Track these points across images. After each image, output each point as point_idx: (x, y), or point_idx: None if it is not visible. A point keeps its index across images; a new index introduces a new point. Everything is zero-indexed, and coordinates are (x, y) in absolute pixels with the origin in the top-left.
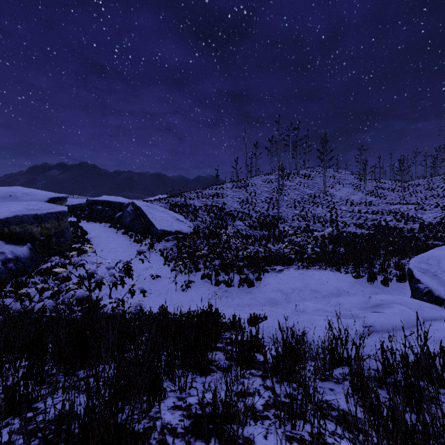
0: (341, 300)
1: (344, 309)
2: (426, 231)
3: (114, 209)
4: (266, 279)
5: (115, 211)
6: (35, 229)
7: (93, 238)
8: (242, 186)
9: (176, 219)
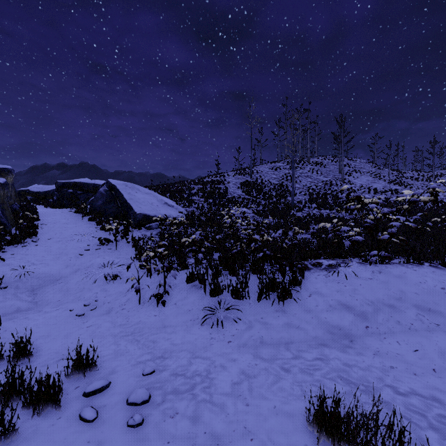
0: None
1: None
2: None
3: (87, 193)
4: (309, 282)
5: (89, 195)
6: None
7: (45, 224)
8: (246, 173)
9: (163, 203)
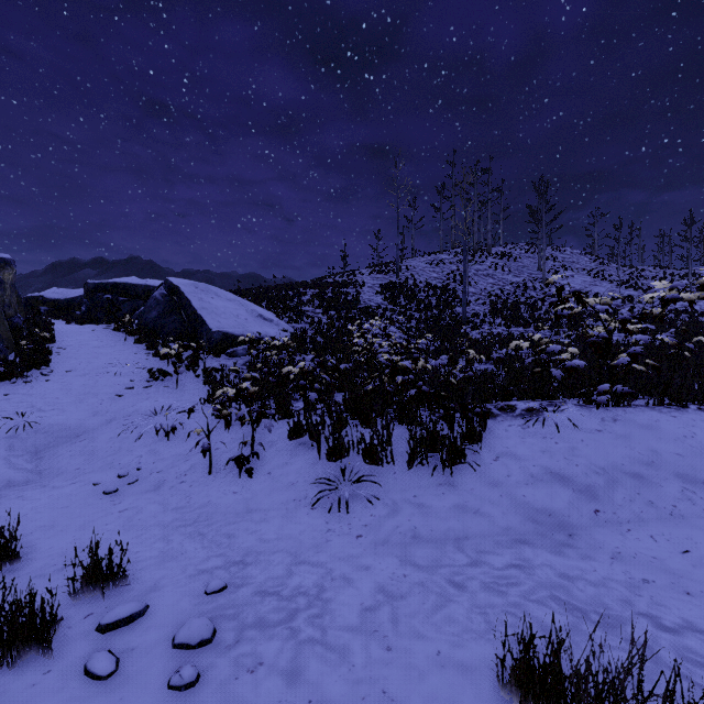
0: None
1: None
2: None
3: (135, 300)
4: (495, 437)
5: (137, 304)
6: None
7: (65, 347)
8: (389, 270)
9: (256, 315)
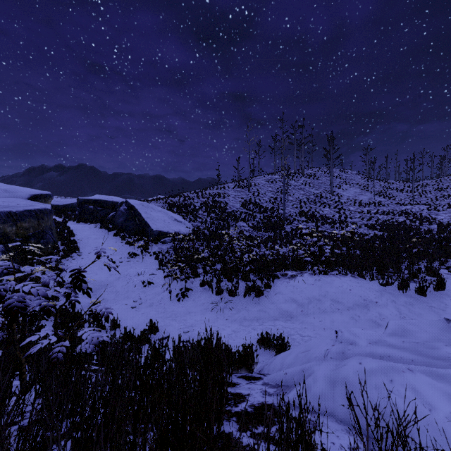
0: (404, 324)
1: (421, 342)
2: (446, 232)
3: (107, 209)
4: (277, 286)
5: (108, 211)
6: (8, 228)
7: (81, 239)
8: (244, 186)
9: (173, 219)
